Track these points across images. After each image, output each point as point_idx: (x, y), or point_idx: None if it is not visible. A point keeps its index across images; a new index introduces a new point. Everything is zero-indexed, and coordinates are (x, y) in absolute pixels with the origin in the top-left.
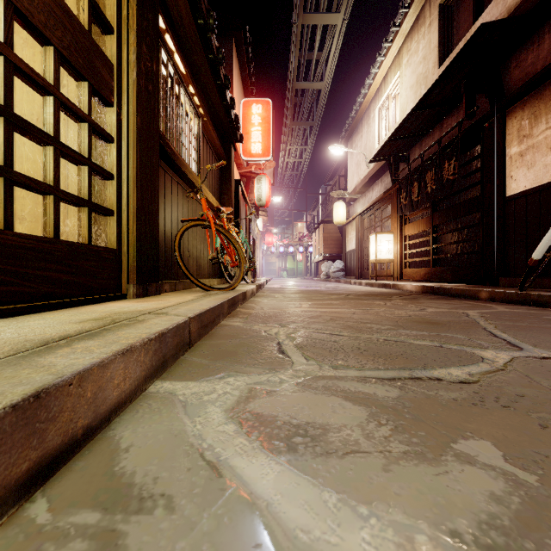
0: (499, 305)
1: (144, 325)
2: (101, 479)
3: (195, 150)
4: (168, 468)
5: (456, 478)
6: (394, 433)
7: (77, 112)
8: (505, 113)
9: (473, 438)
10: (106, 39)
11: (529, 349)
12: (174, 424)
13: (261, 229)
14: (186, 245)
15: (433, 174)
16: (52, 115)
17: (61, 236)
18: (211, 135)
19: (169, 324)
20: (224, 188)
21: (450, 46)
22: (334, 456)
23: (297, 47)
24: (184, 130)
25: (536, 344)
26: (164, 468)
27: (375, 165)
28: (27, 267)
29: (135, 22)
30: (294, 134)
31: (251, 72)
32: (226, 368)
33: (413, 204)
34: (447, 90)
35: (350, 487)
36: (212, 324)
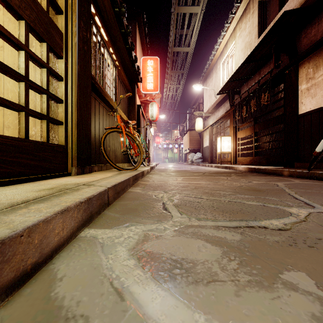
0: (295, 179)
1: (78, 193)
2: (40, 302)
3: (113, 86)
4: (87, 294)
5: (286, 301)
6: (240, 266)
7: (39, 61)
8: (298, 64)
9: (293, 270)
10: (58, 17)
11: (319, 207)
12: (94, 259)
13: (153, 134)
14: (108, 143)
15: (255, 101)
16: (23, 63)
17: (31, 137)
18: (123, 78)
19: (94, 192)
20: (131, 110)
21: (265, 25)
22: (201, 284)
23: (174, 26)
24: (107, 74)
25: (322, 204)
26: (85, 294)
27: (220, 96)
28: (7, 156)
29: (76, 8)
30: (172, 78)
31: (147, 41)
32: (130, 219)
33: (243, 119)
34: (263, 51)
35: (213, 309)
36: (122, 191)
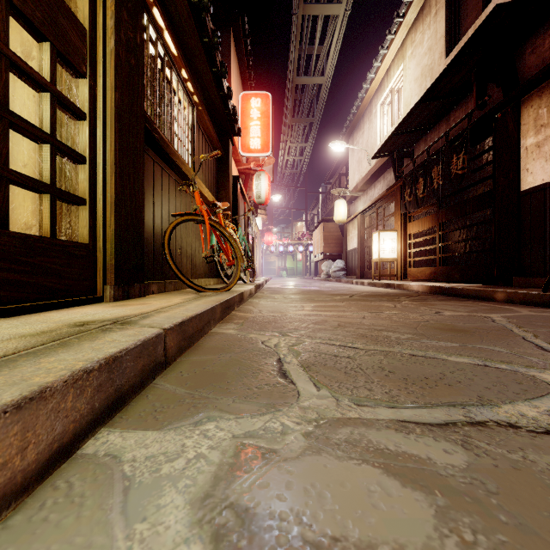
0: (520, 307)
1: (93, 345)
2: None
3: (188, 140)
4: None
5: None
6: None
7: (33, 76)
8: (520, 101)
9: None
10: None
11: None
12: (93, 542)
13: (260, 228)
14: (179, 243)
15: (440, 169)
16: None
17: (30, 230)
18: (207, 126)
19: (131, 341)
20: (221, 184)
21: (458, 35)
22: None
23: (297, 40)
24: (176, 118)
25: None
26: None
27: (377, 162)
28: None
29: None
30: (293, 131)
31: (250, 66)
32: (208, 402)
33: (418, 201)
34: (455, 80)
35: None
36: (199, 333)
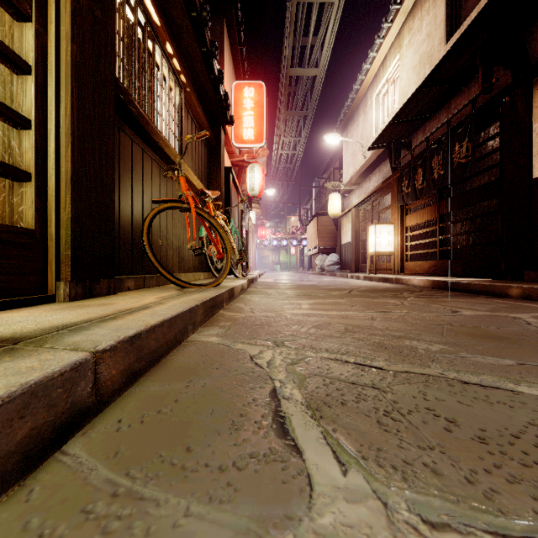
0: None
1: None
2: None
3: (175, 123)
4: None
5: None
6: None
7: None
8: (532, 83)
9: None
10: None
11: None
12: None
13: (254, 222)
14: (164, 233)
15: (441, 158)
16: None
17: None
18: (196, 111)
19: (3, 388)
20: (213, 174)
21: (459, 19)
22: None
23: (291, 29)
24: (161, 96)
25: None
26: None
27: (373, 154)
28: None
29: None
30: (287, 125)
31: (244, 56)
32: (136, 516)
33: (417, 192)
34: (458, 64)
35: None
36: (169, 344)
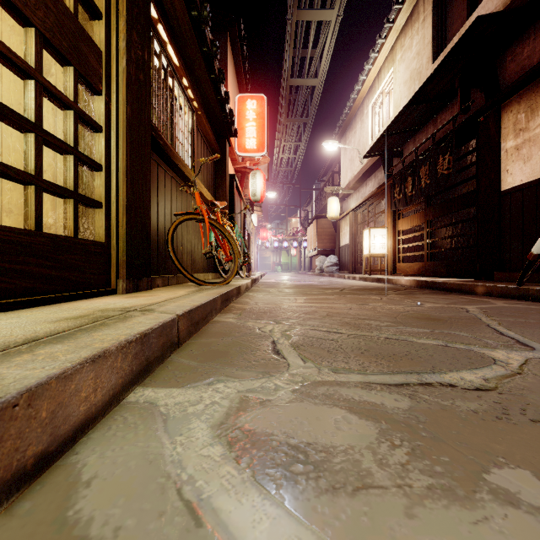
0: (497, 300)
1: (125, 325)
2: (47, 529)
3: (189, 143)
4: (135, 513)
5: (501, 528)
6: (412, 458)
7: (61, 98)
8: (501, 106)
9: (509, 466)
10: (94, 24)
11: None
12: (150, 445)
13: (256, 224)
14: (180, 240)
15: (427, 169)
16: (33, 100)
17: (49, 229)
18: (205, 129)
19: (154, 322)
20: (218, 183)
21: (444, 41)
22: (342, 493)
23: (291, 44)
24: (178, 123)
25: None
26: (130, 513)
27: (369, 161)
28: (3, 261)
29: (125, 8)
30: (288, 131)
31: (246, 69)
32: (216, 371)
33: (407, 199)
34: (441, 85)
35: None
36: (203, 320)
